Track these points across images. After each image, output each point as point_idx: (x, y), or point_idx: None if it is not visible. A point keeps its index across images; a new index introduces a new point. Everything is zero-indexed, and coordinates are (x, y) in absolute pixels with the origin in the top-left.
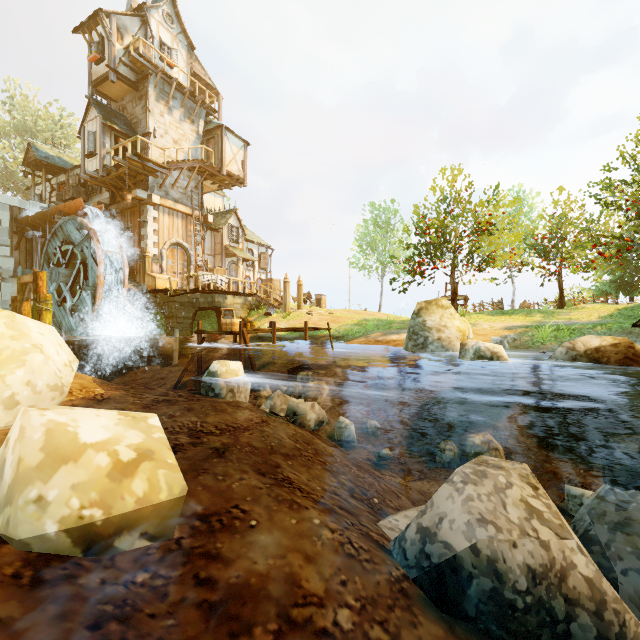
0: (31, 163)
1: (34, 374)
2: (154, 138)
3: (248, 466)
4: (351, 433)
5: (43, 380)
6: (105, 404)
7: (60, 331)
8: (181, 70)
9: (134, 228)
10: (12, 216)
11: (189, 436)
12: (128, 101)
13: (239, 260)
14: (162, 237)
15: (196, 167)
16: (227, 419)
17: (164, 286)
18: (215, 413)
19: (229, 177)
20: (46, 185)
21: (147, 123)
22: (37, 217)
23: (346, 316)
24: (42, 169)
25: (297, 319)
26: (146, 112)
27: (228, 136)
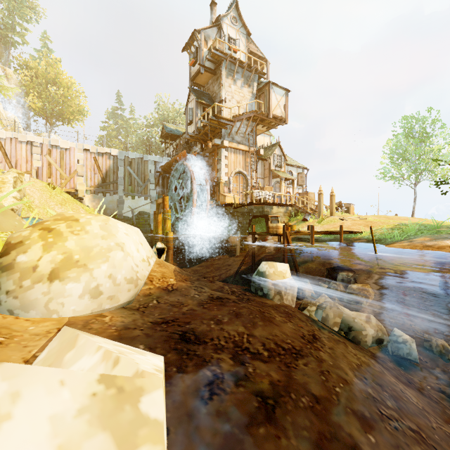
0: (164, 136)
1: (115, 268)
2: (225, 103)
3: (310, 447)
4: (412, 352)
5: (122, 274)
6: (172, 295)
7: (175, 231)
8: (241, 51)
9: (213, 165)
10: (155, 167)
11: (233, 357)
12: (210, 84)
13: (282, 180)
14: (230, 169)
15: (251, 116)
16: (276, 334)
17: (231, 201)
18: (263, 323)
19: (274, 119)
20: (171, 147)
21: (221, 94)
22: (166, 165)
23: (380, 221)
24: (168, 138)
25: (330, 224)
26: (220, 87)
27: (273, 89)
